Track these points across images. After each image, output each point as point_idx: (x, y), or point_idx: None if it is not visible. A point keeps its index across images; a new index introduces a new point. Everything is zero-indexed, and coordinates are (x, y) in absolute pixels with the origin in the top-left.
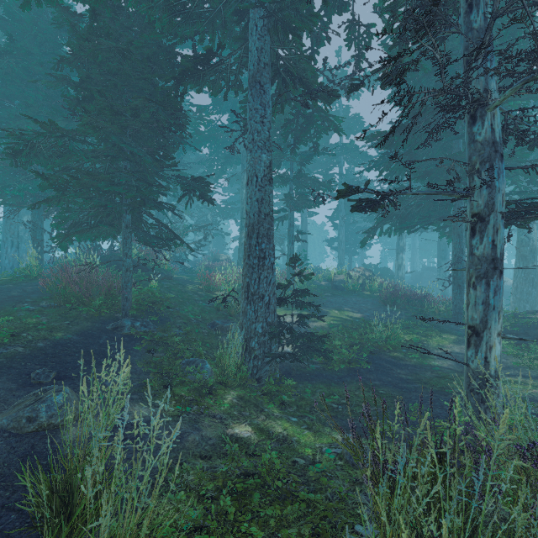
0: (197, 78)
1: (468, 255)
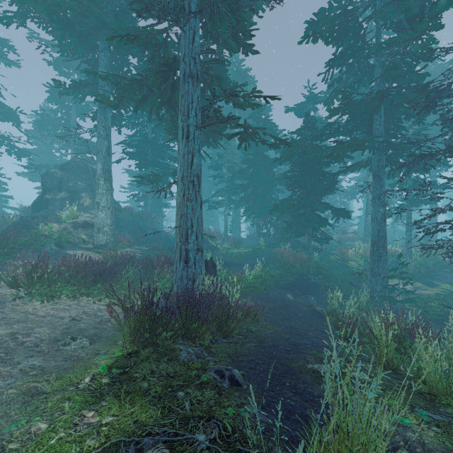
0: (344, 171)
1: None
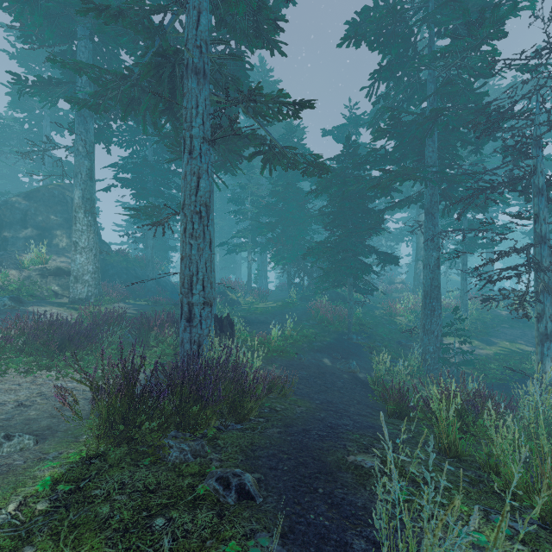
0: (392, 207)
1: (536, 330)
